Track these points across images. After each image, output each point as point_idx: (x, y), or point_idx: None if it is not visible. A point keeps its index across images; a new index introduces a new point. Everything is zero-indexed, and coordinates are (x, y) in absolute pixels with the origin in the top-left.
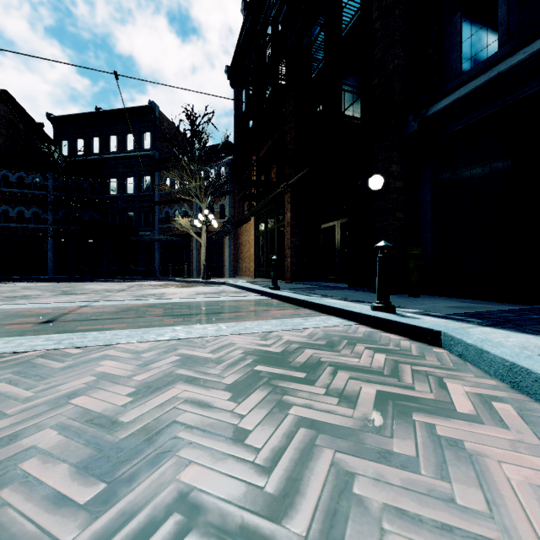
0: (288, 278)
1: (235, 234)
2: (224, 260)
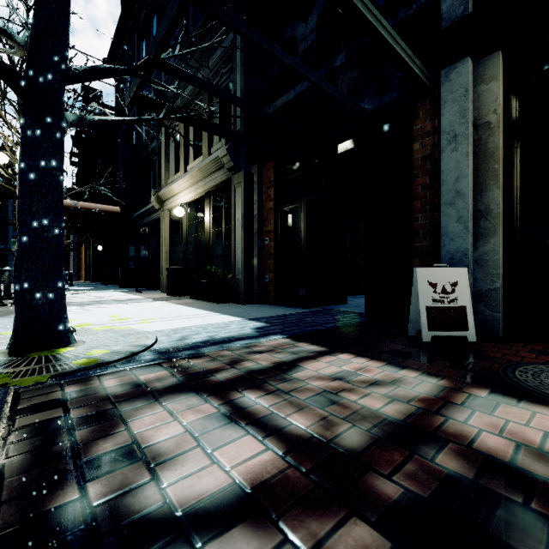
0: (91, 280)
1: (79, 251)
2: (70, 269)
